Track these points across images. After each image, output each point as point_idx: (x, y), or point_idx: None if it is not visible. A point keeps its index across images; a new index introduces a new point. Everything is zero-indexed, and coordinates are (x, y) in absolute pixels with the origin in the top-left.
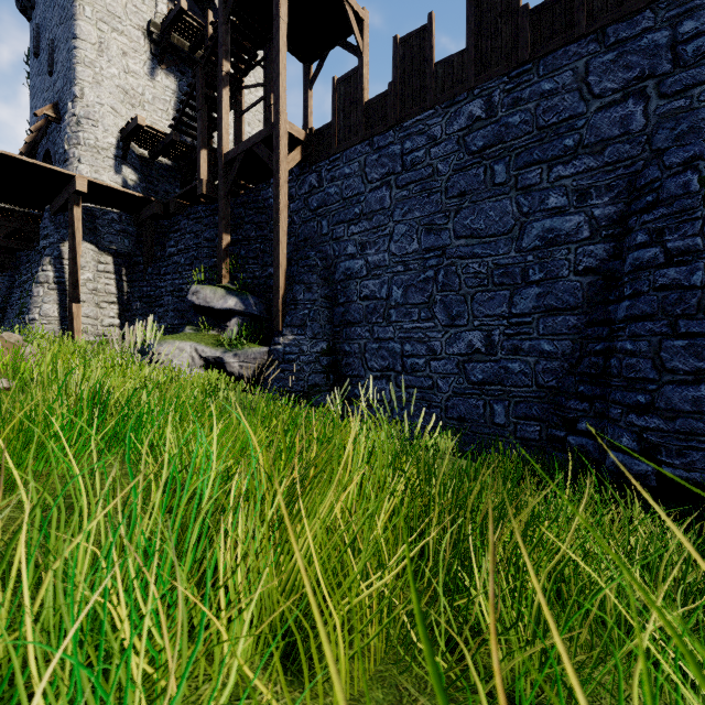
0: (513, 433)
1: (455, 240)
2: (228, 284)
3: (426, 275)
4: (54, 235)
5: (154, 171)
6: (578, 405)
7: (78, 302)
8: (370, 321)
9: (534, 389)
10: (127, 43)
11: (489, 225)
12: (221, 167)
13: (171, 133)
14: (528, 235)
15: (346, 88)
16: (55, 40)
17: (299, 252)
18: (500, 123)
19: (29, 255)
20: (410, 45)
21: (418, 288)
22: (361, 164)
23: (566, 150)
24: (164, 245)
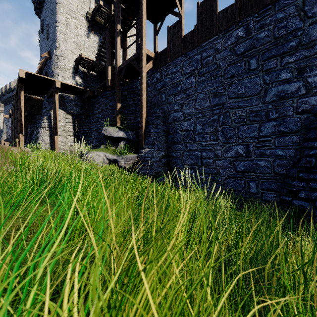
0: (261, 197)
1: (229, 100)
2: (119, 126)
3: (214, 118)
4: (48, 107)
5: (89, 78)
6: (299, 184)
7: (57, 135)
8: (185, 141)
9: (272, 175)
10: (77, 22)
11: (247, 91)
12: (117, 73)
13: (95, 60)
14: (269, 94)
15: (173, 31)
16: (49, 24)
17: (151, 110)
18: (253, 38)
19: (39, 116)
20: (205, 5)
21: (209, 124)
22: (181, 66)
23: (291, 48)
24: (93, 110)
